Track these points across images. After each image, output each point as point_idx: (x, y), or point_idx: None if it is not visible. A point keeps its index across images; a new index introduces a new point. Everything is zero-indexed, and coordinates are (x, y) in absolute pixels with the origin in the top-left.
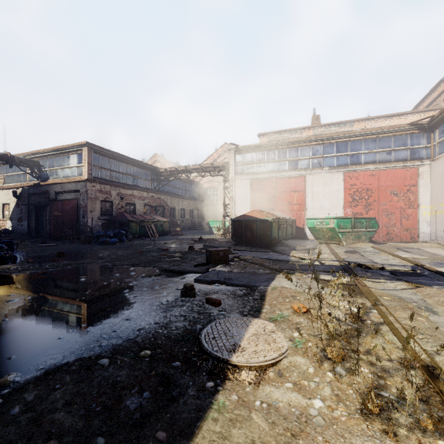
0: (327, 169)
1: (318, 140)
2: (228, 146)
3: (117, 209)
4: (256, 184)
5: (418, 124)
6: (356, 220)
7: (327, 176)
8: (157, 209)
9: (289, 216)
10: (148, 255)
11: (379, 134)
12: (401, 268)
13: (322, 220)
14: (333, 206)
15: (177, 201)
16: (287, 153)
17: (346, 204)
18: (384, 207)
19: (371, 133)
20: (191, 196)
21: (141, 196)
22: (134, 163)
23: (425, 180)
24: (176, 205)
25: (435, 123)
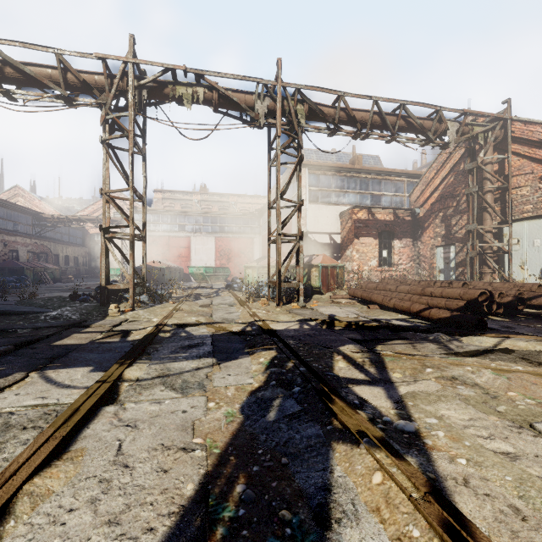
0: (205, 234)
1: (199, 213)
2: (121, 194)
3: (1, 256)
4: (153, 239)
5: (254, 213)
6: (216, 268)
7: (205, 238)
8: (40, 256)
9: (178, 266)
10: (83, 289)
11: (235, 215)
12: (218, 287)
13: (197, 268)
14: (209, 259)
15: (62, 248)
16: (178, 219)
17: (216, 258)
18: (237, 261)
19: (231, 214)
20: (74, 242)
21: (25, 243)
22: (15, 208)
23: (257, 245)
24: (60, 252)
25: (260, 215)
